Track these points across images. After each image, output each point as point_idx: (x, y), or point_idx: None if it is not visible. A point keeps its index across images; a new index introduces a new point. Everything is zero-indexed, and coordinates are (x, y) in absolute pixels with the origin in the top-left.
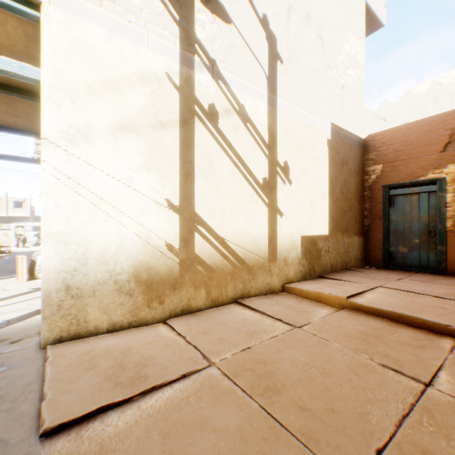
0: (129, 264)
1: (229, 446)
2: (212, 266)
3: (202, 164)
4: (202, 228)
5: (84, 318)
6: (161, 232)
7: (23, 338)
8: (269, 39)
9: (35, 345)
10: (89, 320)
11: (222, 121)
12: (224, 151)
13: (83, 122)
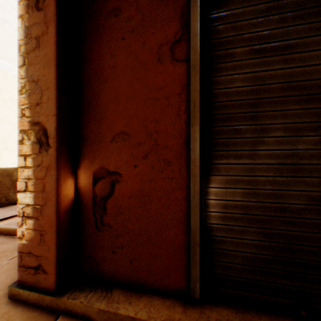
0: None
1: None
2: None
3: None
4: None
5: None
6: None
7: None
8: None
9: None
10: None
11: None
12: None
13: None
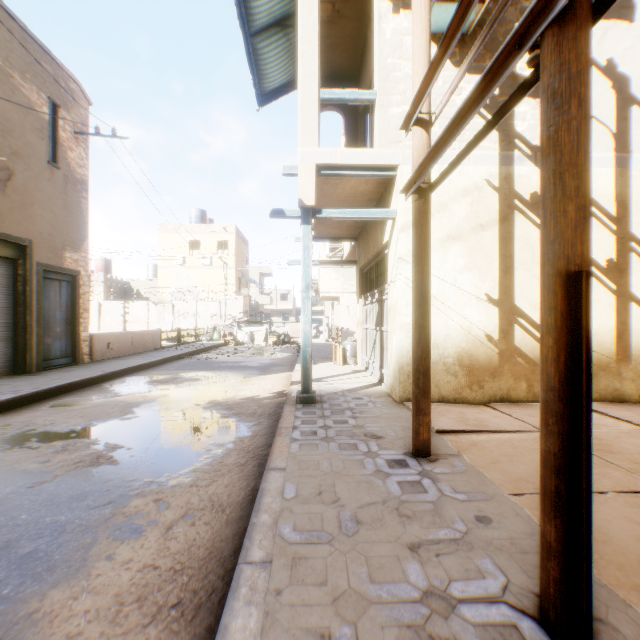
0: (454, 350)
1: None
2: (534, 360)
3: (522, 256)
4: (522, 320)
5: None
6: (480, 324)
7: (380, 396)
8: (616, 85)
9: (392, 401)
10: None
11: None
12: None
13: None
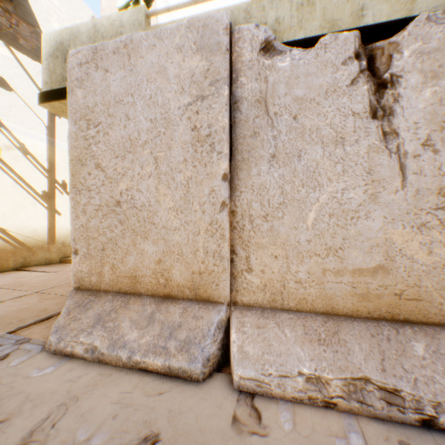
0: None
1: None
2: None
3: None
4: None
5: None
6: None
7: None
8: None
9: None
10: None
11: (4, 153)
12: (6, 173)
13: None
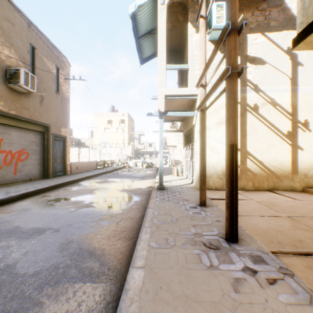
0: (221, 169)
1: (255, 208)
2: (255, 173)
3: (250, 130)
4: (250, 157)
5: (208, 184)
6: None
7: (191, 188)
8: (291, 57)
9: (195, 189)
10: (209, 185)
11: (260, 109)
12: (261, 122)
13: (208, 124)
